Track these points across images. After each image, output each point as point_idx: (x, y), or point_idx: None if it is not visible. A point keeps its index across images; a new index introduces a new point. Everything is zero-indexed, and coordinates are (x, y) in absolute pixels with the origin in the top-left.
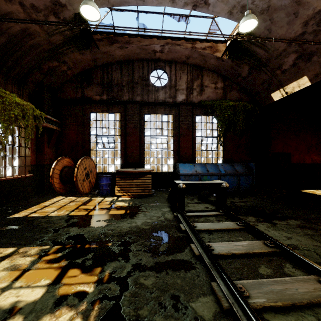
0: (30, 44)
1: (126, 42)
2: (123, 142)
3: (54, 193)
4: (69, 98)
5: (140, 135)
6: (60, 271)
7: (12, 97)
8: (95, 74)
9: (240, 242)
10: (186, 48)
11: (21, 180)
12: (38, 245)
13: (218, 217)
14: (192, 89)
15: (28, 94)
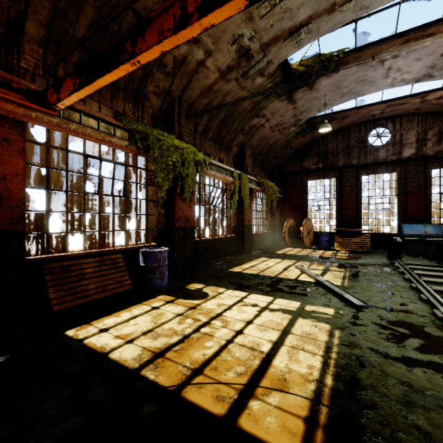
0: (276, 146)
1: (343, 118)
2: (338, 204)
3: (283, 246)
4: (290, 171)
5: (357, 197)
6: (325, 267)
7: (269, 183)
8: (311, 148)
9: (439, 273)
10: (413, 104)
11: (265, 234)
12: (306, 261)
13: (435, 267)
14: (425, 140)
15: (267, 175)
